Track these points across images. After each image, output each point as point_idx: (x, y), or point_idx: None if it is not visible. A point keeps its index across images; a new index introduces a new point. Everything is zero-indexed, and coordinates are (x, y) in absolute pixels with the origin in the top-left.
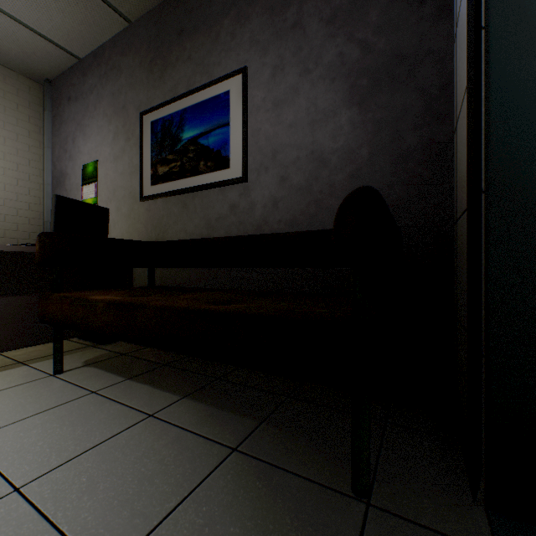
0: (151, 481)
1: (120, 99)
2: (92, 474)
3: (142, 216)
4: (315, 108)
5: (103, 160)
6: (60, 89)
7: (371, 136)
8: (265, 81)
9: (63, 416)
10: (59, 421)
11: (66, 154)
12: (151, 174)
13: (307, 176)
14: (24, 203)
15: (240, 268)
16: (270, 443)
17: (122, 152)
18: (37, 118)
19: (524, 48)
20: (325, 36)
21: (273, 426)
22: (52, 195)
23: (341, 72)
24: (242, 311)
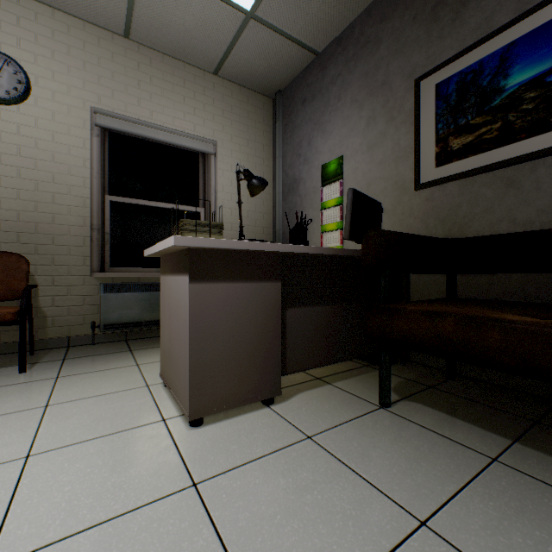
0: None
1: (376, 75)
2: None
3: (417, 209)
4: None
5: (350, 153)
6: (292, 95)
7: None
8: None
9: (520, 510)
10: (532, 524)
11: (299, 159)
12: (434, 153)
13: None
14: (260, 214)
15: None
16: None
17: (381, 137)
18: (268, 132)
19: None
20: None
21: None
22: (282, 203)
23: None
24: None
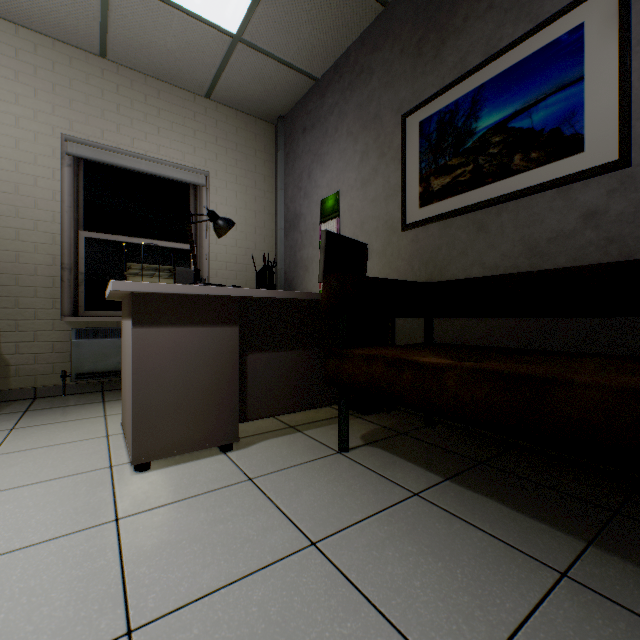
0: None
1: (369, 108)
2: None
3: (404, 250)
4: None
5: (346, 189)
6: (293, 122)
7: None
8: None
9: (407, 532)
10: (410, 542)
11: (300, 192)
12: (418, 193)
13: None
14: (260, 252)
15: (610, 318)
16: None
17: (373, 174)
18: (270, 161)
19: None
20: None
21: None
22: (284, 240)
23: None
24: None
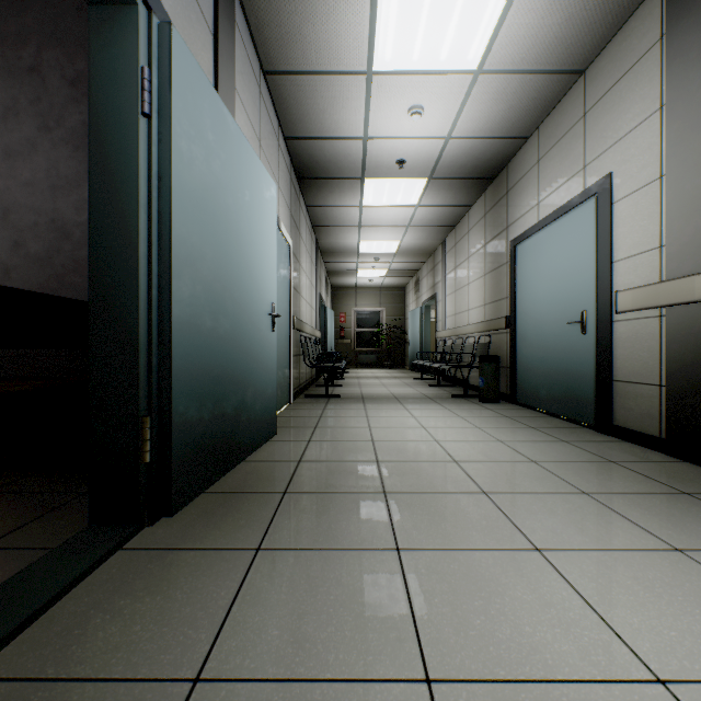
0: None
1: None
2: None
3: None
4: (57, 172)
5: None
6: None
7: None
8: None
9: None
10: None
11: None
12: None
13: (48, 246)
14: None
15: None
16: None
17: None
18: None
19: (109, 198)
20: (69, 97)
21: None
22: None
23: (86, 142)
24: None
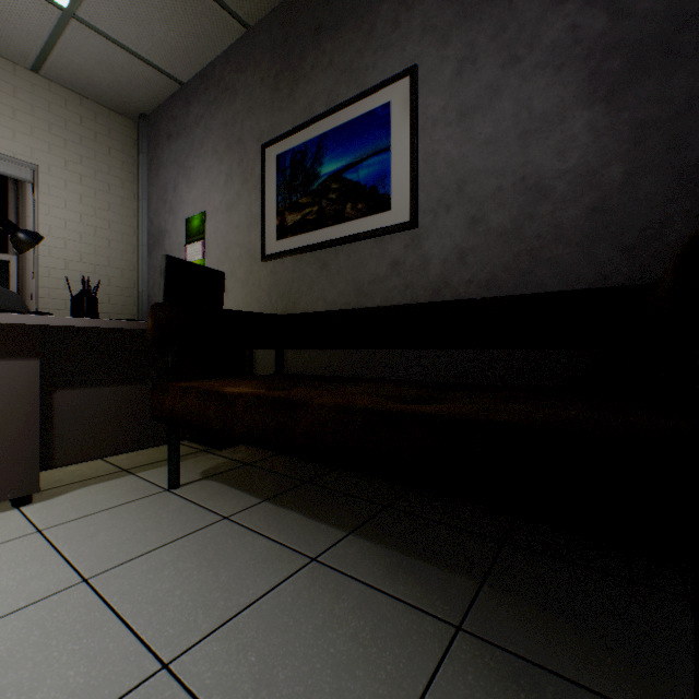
0: (351, 674)
1: (234, 129)
2: (261, 651)
3: (264, 281)
4: (528, 113)
5: (212, 210)
6: (158, 125)
7: (628, 146)
8: (445, 83)
9: (196, 552)
10: (194, 559)
11: (165, 206)
12: (276, 225)
13: (515, 214)
14: (117, 270)
15: (406, 350)
16: (510, 621)
17: (237, 199)
18: (130, 164)
19: None
20: (545, 4)
21: (503, 592)
22: (148, 259)
23: (573, 54)
24: (475, 416)
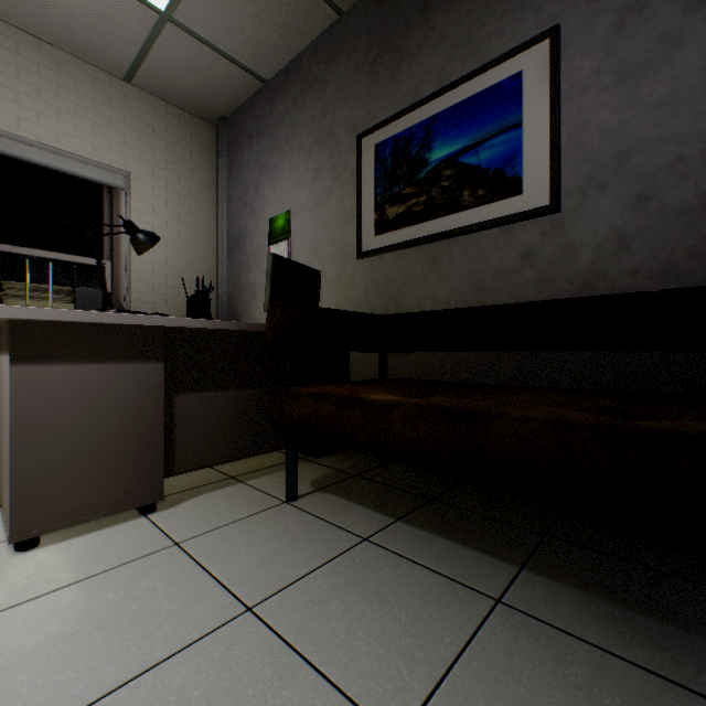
0: None
1: (323, 122)
2: None
3: (359, 280)
4: None
5: (298, 209)
6: (238, 126)
7: None
8: (598, 40)
9: (354, 581)
10: (356, 591)
11: (246, 208)
12: (374, 220)
13: (704, 187)
14: (198, 274)
15: (543, 352)
16: None
17: (327, 195)
18: (210, 168)
19: None
20: None
21: None
22: (227, 262)
23: None
24: None
